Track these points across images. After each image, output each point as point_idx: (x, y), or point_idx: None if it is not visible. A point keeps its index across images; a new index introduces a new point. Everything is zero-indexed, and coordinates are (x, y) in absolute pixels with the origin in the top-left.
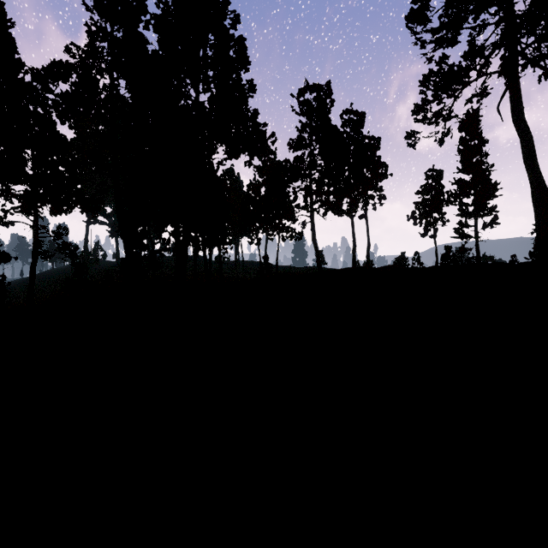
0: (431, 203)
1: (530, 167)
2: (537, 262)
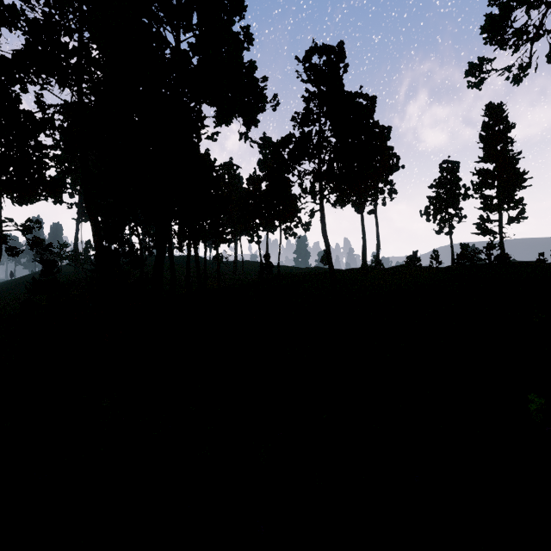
0: (447, 197)
1: None
2: None
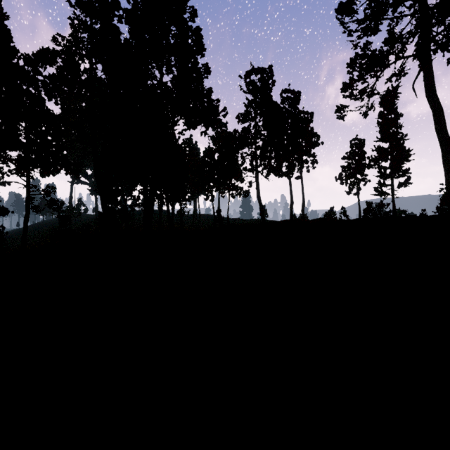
0: (355, 166)
1: (441, 135)
2: (443, 215)
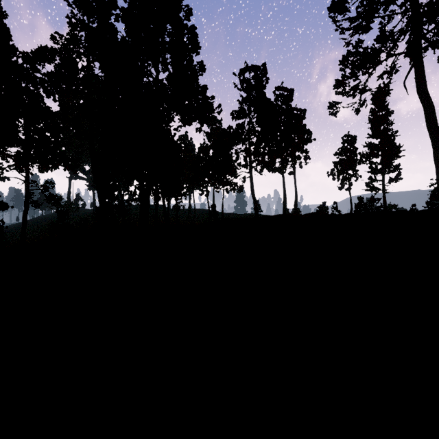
0: (346, 162)
1: (432, 131)
2: (433, 210)
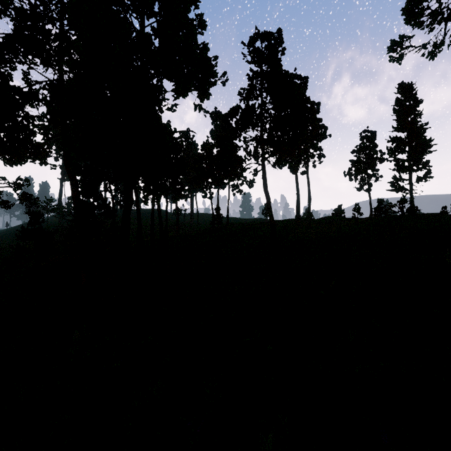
0: (366, 160)
1: None
2: None
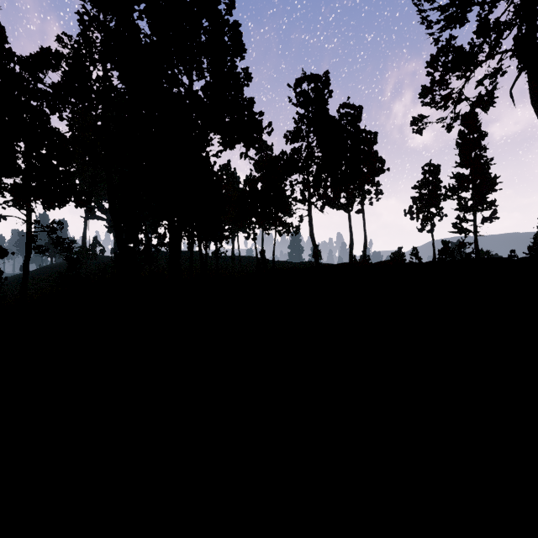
0: (428, 197)
1: None
2: None
